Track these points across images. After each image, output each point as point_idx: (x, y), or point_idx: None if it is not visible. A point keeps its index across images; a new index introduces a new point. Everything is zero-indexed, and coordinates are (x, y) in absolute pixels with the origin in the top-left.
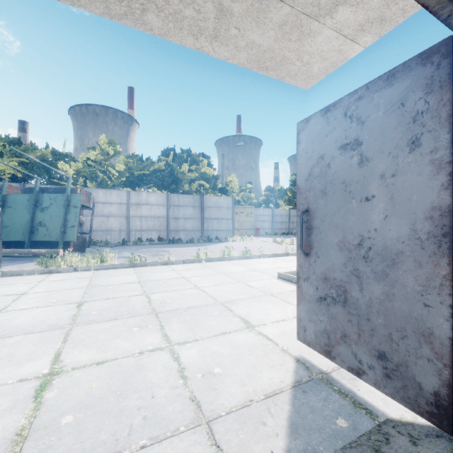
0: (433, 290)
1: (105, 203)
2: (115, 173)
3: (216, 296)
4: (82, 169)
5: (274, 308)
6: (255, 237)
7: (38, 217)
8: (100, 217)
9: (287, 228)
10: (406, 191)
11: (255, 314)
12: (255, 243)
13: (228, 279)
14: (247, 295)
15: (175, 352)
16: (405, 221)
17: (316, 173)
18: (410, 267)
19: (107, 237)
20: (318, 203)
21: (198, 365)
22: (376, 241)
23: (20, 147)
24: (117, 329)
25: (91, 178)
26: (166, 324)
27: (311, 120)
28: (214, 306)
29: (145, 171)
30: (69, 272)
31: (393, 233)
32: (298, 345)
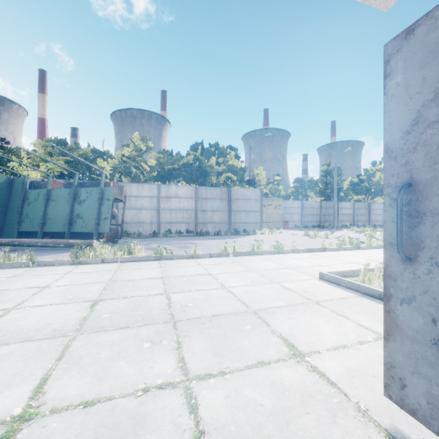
0: None
1: (137, 197)
2: (147, 168)
3: (247, 301)
4: (118, 165)
5: (326, 325)
6: (284, 230)
7: (76, 210)
8: (133, 210)
9: (318, 221)
10: None
11: (300, 333)
12: (285, 237)
13: (260, 279)
14: (285, 301)
15: (193, 393)
16: None
17: (431, 116)
18: None
19: (139, 229)
20: (436, 169)
21: (225, 428)
22: None
23: (66, 147)
24: (125, 343)
25: (125, 173)
26: (185, 340)
27: (417, 28)
28: (246, 316)
29: (174, 165)
30: (97, 263)
31: None
32: (383, 402)
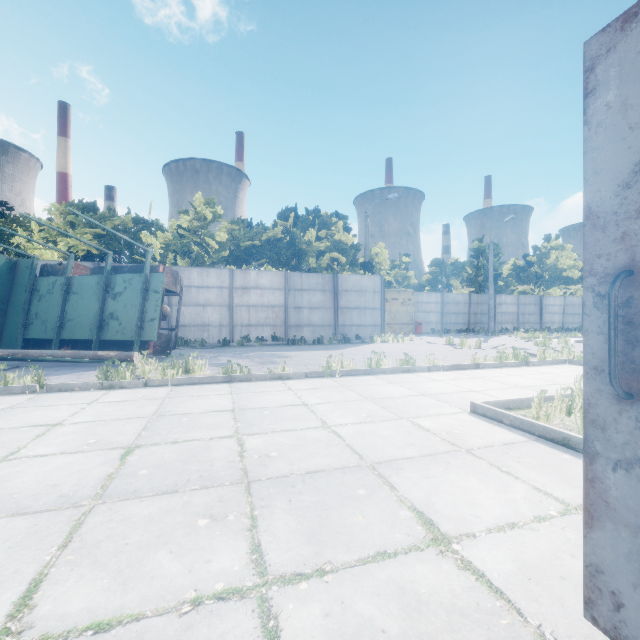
0: None
1: (200, 287)
2: (215, 245)
3: (360, 449)
4: (171, 241)
5: (484, 489)
6: (416, 336)
7: (109, 307)
8: (193, 307)
9: (466, 322)
10: None
11: (444, 502)
12: (418, 346)
13: (381, 412)
14: (419, 449)
15: (272, 609)
16: None
17: None
18: None
19: (203, 335)
20: None
21: None
22: None
23: (96, 215)
24: (169, 519)
25: (183, 253)
26: (263, 514)
27: None
28: (358, 473)
29: (255, 241)
30: (137, 387)
31: None
32: (581, 626)
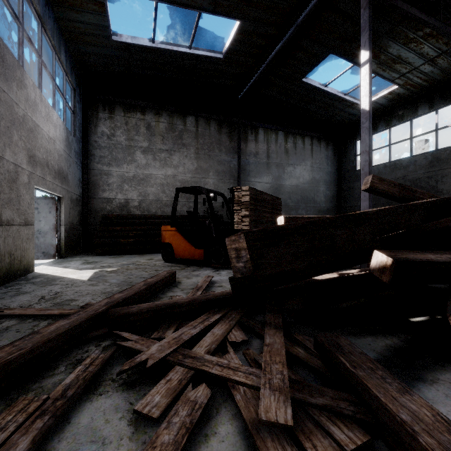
0: (54, 237)
1: None
2: None
3: None
4: None
5: None
6: None
7: None
8: None
9: None
10: (49, 220)
11: None
12: None
13: None
14: None
15: None
16: (49, 226)
17: None
18: (50, 234)
19: None
20: None
21: None
22: (42, 230)
23: None
24: None
25: None
26: None
27: None
28: None
29: None
30: None
31: (46, 228)
32: None
